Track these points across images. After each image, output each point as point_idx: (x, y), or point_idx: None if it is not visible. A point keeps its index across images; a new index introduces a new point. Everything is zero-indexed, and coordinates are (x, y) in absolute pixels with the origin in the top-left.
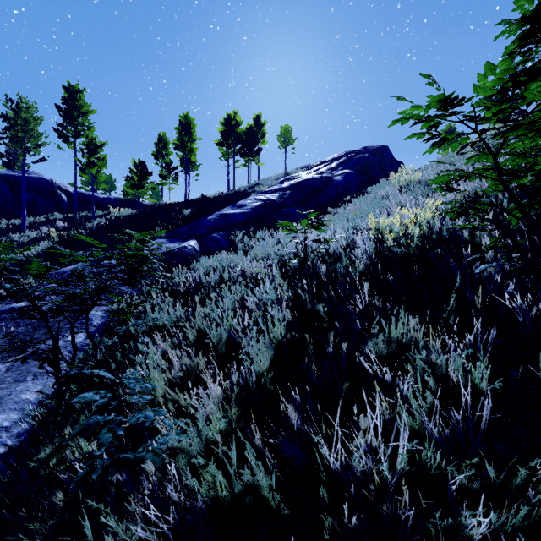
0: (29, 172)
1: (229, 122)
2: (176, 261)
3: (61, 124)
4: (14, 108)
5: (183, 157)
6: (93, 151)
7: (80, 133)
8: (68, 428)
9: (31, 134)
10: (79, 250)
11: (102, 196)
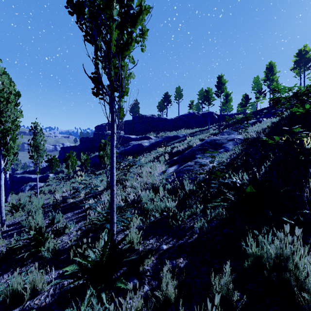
0: (206, 110)
1: (299, 54)
2: (256, 122)
3: (216, 91)
4: (206, 92)
5: (269, 84)
6: (227, 97)
7: (222, 92)
8: (241, 130)
9: (210, 98)
10: (230, 127)
11: (229, 114)
